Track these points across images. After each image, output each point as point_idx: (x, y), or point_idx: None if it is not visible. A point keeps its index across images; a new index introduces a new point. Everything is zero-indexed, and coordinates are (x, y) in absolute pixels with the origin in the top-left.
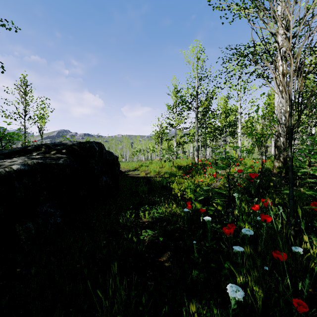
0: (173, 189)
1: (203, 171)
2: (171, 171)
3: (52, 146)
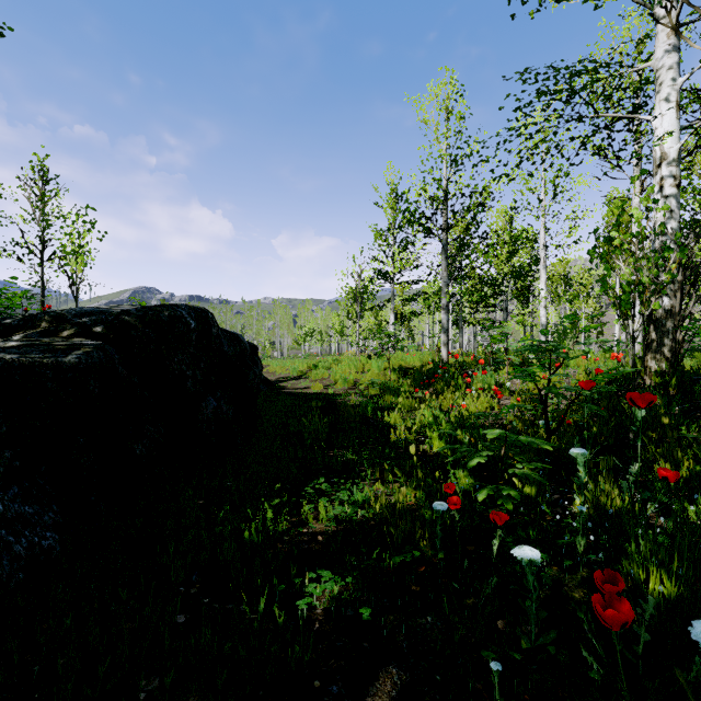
0: (392, 430)
1: (463, 380)
2: (383, 381)
3: (73, 317)
